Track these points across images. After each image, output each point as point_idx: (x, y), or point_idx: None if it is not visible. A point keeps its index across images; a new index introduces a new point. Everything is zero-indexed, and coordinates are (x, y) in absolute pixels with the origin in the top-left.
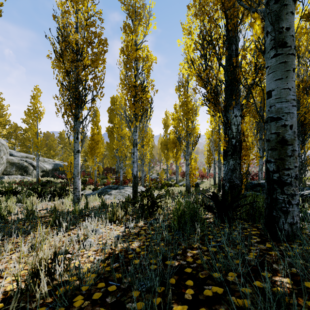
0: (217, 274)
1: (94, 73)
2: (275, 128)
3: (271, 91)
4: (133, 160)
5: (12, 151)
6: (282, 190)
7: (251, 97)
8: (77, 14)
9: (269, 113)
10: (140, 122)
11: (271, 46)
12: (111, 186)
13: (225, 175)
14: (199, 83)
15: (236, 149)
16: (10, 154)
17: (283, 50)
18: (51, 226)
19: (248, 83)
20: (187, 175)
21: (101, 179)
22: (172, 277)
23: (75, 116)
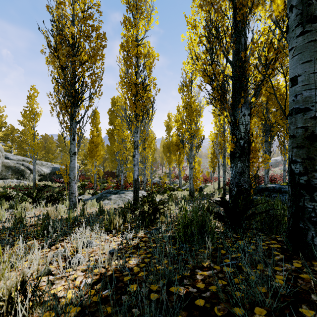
0: (241, 312)
1: (91, 69)
2: (303, 121)
3: (297, 77)
4: (134, 163)
5: (8, 154)
6: (312, 196)
7: (260, 95)
8: (73, 5)
9: (293, 103)
10: (141, 123)
11: (296, 23)
12: (111, 191)
13: (233, 178)
14: (205, 79)
15: (244, 151)
16: (6, 157)
17: (312, 26)
18: (38, 237)
19: (258, 79)
20: (191, 178)
21: (101, 183)
22: (179, 313)
23: (71, 115)
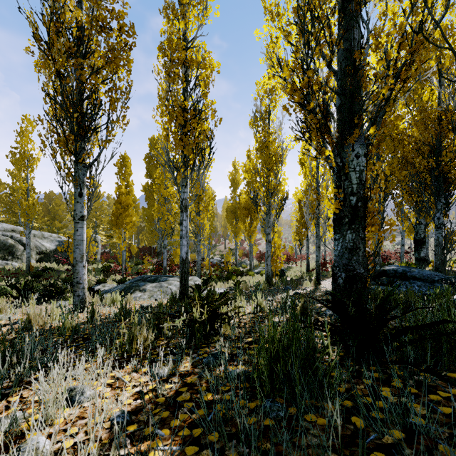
0: None
1: (110, 82)
2: None
3: None
4: (181, 234)
5: None
6: None
7: (383, 124)
8: None
9: None
10: (192, 171)
11: None
12: (147, 277)
13: (339, 258)
14: (296, 94)
15: (358, 214)
16: None
17: None
18: None
19: (381, 96)
20: (268, 257)
21: (135, 264)
22: None
23: (74, 155)
